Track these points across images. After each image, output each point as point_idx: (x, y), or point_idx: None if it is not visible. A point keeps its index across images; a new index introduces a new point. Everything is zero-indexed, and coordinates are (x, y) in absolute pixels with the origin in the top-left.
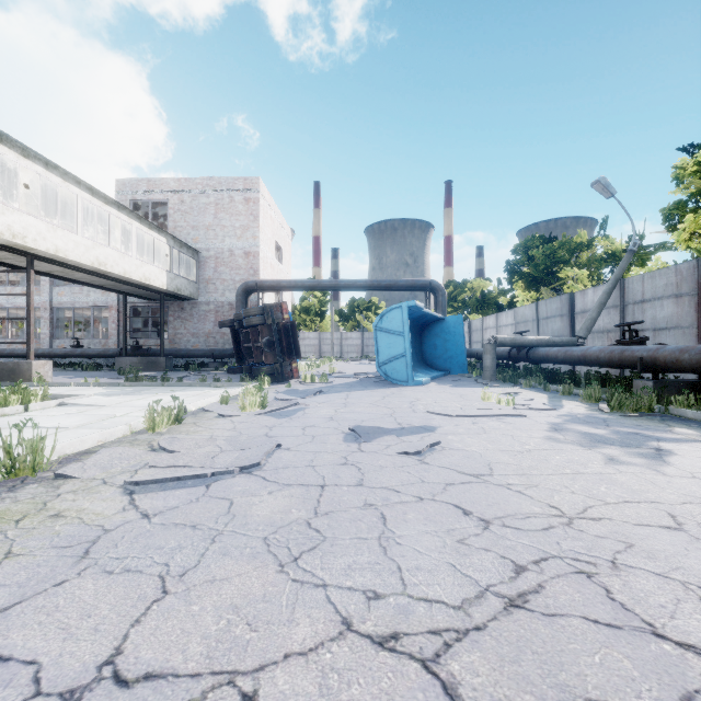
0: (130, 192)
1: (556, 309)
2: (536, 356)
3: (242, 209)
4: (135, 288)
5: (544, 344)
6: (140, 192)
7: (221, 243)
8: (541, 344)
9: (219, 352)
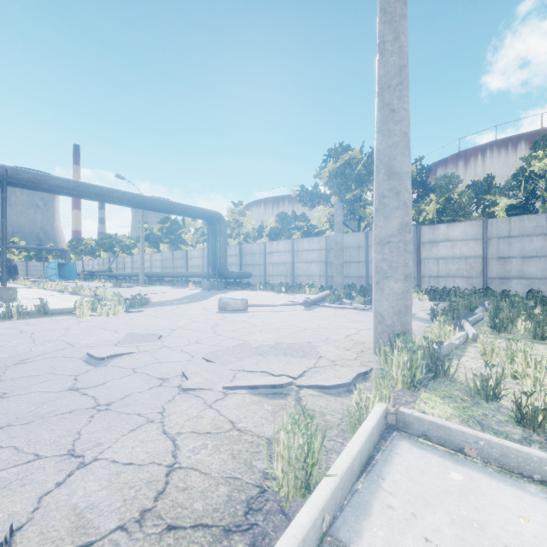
0: None
1: (107, 261)
2: (95, 274)
3: None
4: None
5: (98, 271)
6: None
7: None
8: (97, 271)
9: None
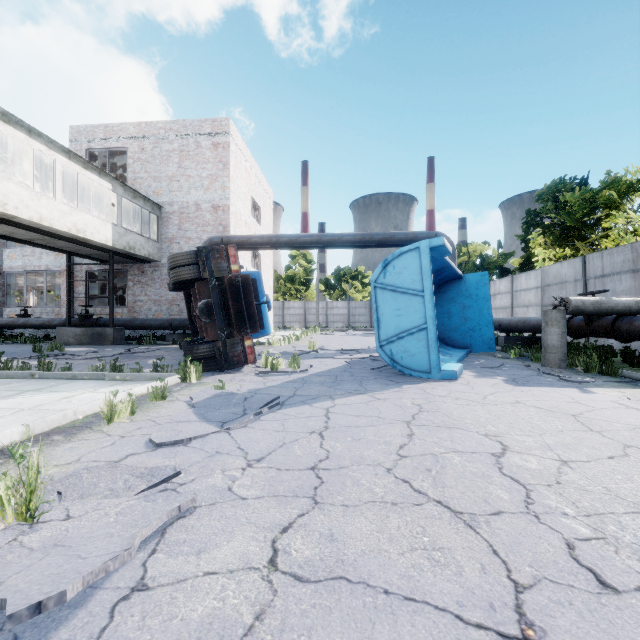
0: (86, 140)
1: (624, 262)
2: (637, 329)
3: (210, 156)
4: (74, 245)
5: None
6: (96, 140)
7: (186, 196)
8: None
9: (179, 322)
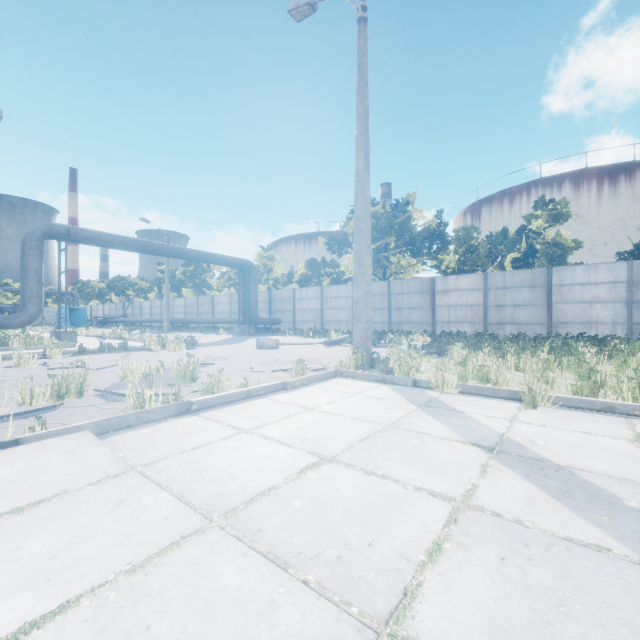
0: None
1: (121, 307)
2: (109, 321)
3: None
4: None
5: (112, 318)
6: None
7: None
8: (111, 318)
9: None
